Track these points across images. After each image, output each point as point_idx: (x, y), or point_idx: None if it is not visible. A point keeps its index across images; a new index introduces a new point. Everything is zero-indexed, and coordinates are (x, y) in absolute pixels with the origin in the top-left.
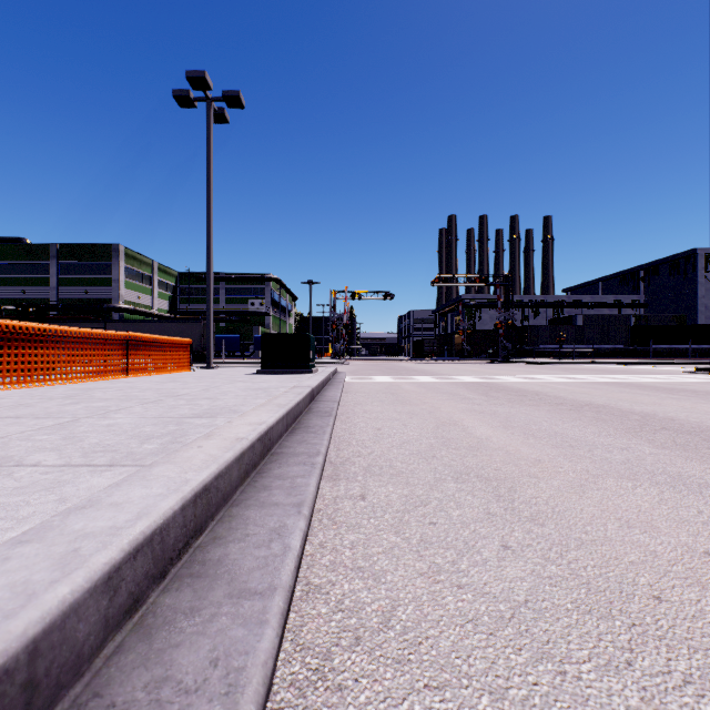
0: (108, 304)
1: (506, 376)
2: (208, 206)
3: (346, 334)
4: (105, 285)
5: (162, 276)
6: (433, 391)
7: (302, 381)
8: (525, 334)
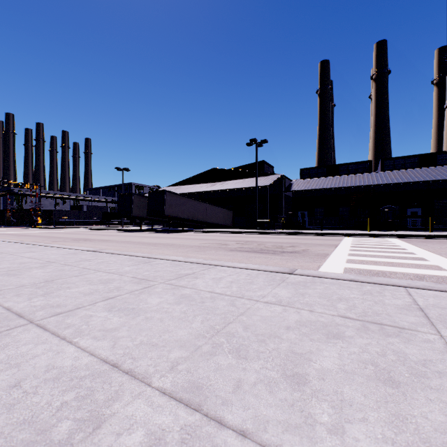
0: None
1: (15, 232)
2: None
3: None
4: None
5: None
6: None
7: None
8: (52, 214)
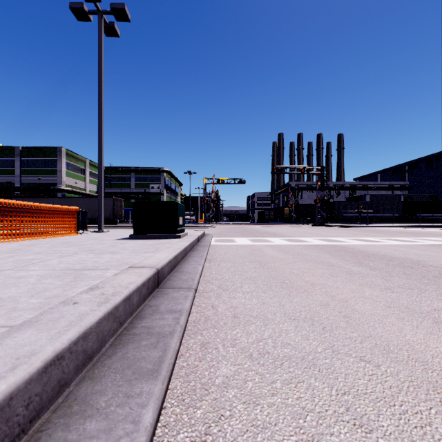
0: (54, 187)
1: (343, 238)
2: (99, 99)
3: (214, 207)
4: (52, 174)
5: (92, 169)
6: (299, 258)
7: (160, 249)
8: (333, 207)
